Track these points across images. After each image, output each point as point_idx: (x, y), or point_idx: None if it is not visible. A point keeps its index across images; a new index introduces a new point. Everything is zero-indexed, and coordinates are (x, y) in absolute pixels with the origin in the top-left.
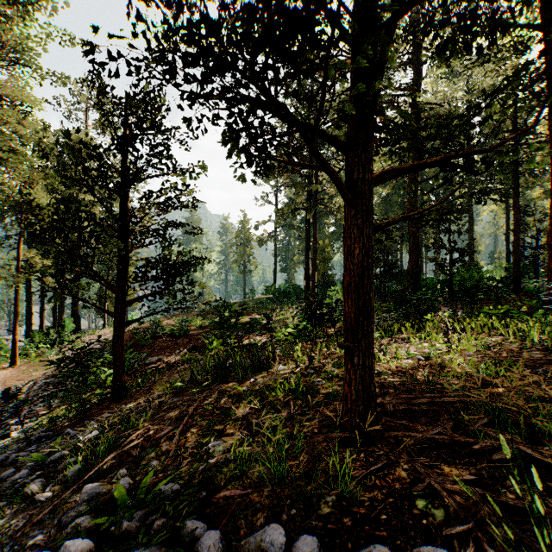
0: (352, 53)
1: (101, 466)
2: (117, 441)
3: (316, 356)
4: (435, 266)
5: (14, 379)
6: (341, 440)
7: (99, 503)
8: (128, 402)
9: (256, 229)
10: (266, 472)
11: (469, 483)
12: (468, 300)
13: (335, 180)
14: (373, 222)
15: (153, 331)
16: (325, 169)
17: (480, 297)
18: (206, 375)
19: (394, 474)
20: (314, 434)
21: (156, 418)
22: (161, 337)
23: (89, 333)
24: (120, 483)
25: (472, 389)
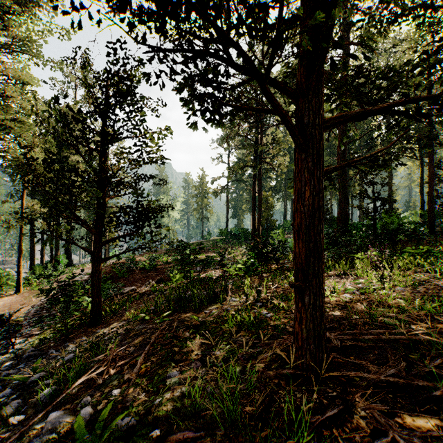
0: (301, 4)
1: (70, 390)
2: (88, 365)
3: (263, 289)
4: (360, 213)
5: (17, 303)
6: (292, 377)
7: (61, 432)
8: (103, 327)
9: (212, 183)
10: (219, 410)
11: (436, 437)
12: (390, 241)
13: (287, 123)
14: (323, 165)
15: (128, 266)
16: (277, 111)
17: (400, 239)
18: (168, 306)
19: (352, 422)
20: (265, 368)
21: (123, 344)
22: (135, 271)
23: (78, 267)
24: (81, 413)
25: (412, 324)
